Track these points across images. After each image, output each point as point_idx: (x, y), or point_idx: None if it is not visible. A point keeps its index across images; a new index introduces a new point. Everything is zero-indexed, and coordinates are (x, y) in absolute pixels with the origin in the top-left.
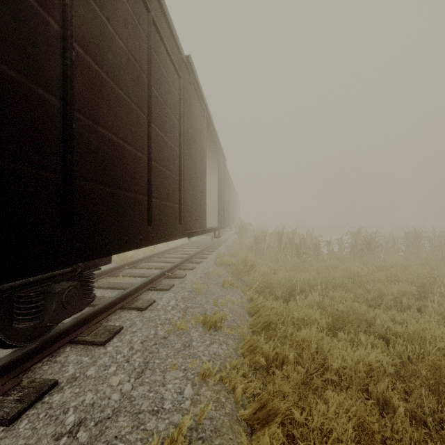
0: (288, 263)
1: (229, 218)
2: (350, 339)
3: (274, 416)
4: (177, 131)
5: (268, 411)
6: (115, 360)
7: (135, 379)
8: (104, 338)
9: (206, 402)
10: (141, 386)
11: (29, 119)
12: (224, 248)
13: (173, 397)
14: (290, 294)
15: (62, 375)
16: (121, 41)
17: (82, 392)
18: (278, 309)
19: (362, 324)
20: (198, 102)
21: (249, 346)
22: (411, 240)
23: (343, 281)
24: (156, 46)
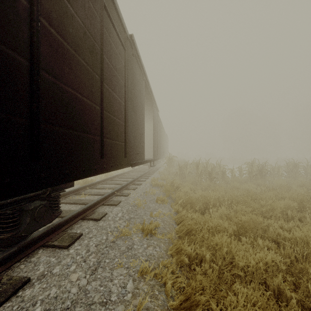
0: (203, 185)
1: (161, 152)
2: (250, 242)
3: (196, 306)
4: (123, 89)
5: (191, 303)
6: (75, 260)
7: (90, 276)
8: (68, 243)
9: (144, 295)
10: (94, 281)
11: (0, 74)
12: (157, 174)
13: (118, 290)
14: (205, 207)
15: (34, 273)
16: (79, 19)
17: (48, 287)
18: (197, 220)
19: (259, 230)
20: (139, 69)
21: (176, 249)
22: (291, 168)
23: (243, 198)
24: (107, 26)
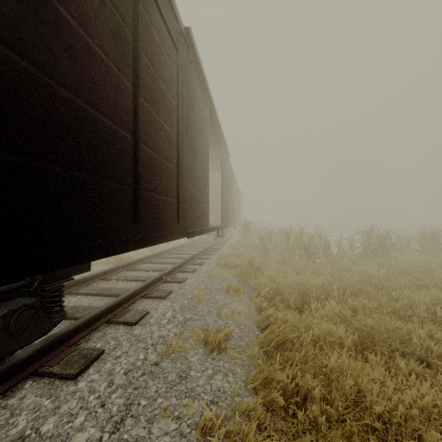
0: (297, 265)
1: (233, 216)
2: (383, 363)
3: None
4: (174, 113)
5: None
6: (85, 405)
7: (110, 435)
8: (76, 368)
9: None
10: None
11: None
12: (227, 248)
13: None
14: (302, 301)
15: (6, 434)
16: None
17: None
18: (294, 324)
19: (394, 341)
20: (199, 86)
21: (263, 379)
22: (427, 239)
23: (364, 287)
24: (145, 2)
